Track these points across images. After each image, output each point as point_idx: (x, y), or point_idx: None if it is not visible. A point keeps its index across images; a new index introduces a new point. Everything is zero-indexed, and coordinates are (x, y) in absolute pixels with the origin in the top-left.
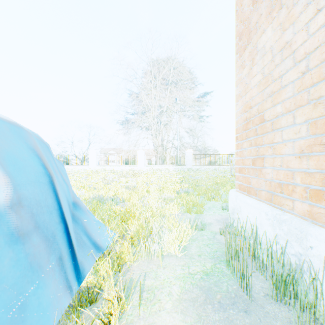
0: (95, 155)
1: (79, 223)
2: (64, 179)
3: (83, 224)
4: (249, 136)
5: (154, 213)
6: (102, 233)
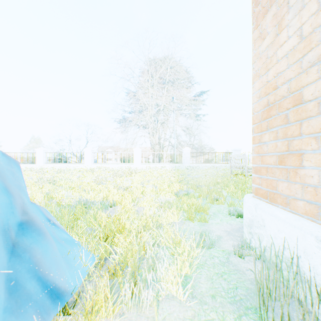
0: (91, 153)
1: (25, 258)
2: (5, 186)
3: (33, 258)
4: (273, 125)
5: (149, 222)
6: (72, 262)
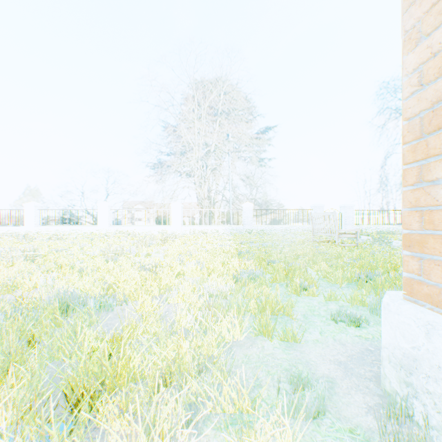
0: (108, 210)
1: None
2: None
3: None
4: None
5: (183, 351)
6: None
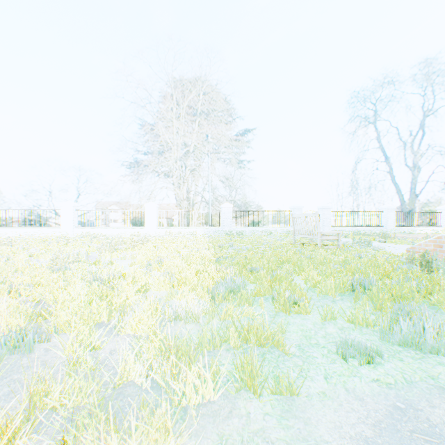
0: (73, 210)
1: None
2: None
3: None
4: None
5: None
6: None
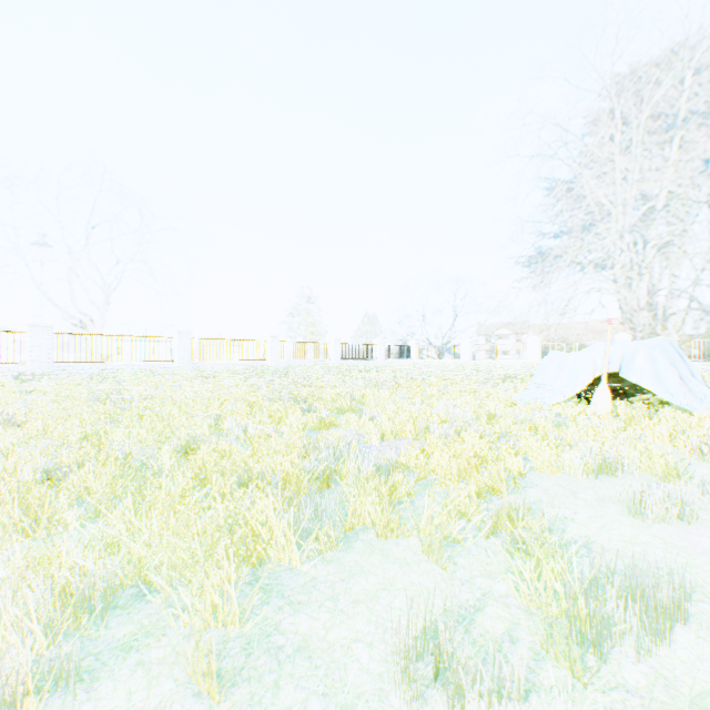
0: (537, 344)
1: None
2: None
3: None
4: None
5: None
6: None
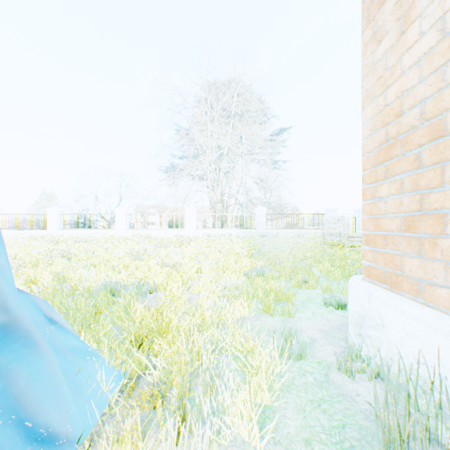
0: (125, 215)
1: None
2: None
3: (12, 388)
4: (396, 171)
5: (207, 318)
6: (84, 387)
